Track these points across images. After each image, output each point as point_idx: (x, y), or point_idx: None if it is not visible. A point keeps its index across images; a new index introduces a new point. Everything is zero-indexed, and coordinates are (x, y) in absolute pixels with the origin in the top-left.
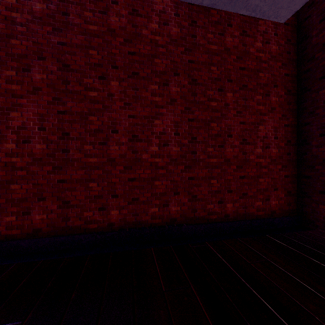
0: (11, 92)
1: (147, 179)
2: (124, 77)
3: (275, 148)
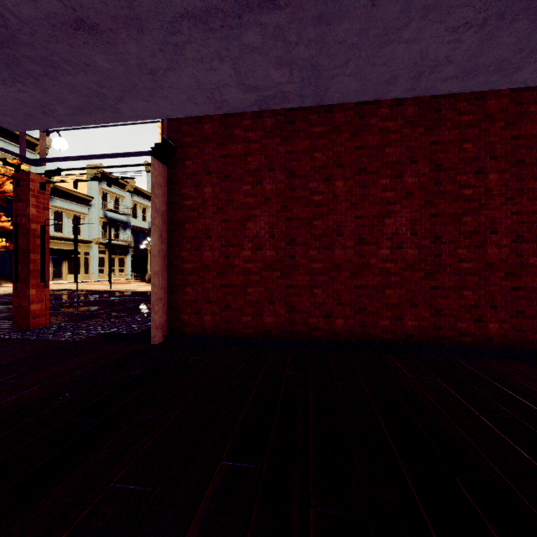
0: (248, 204)
1: (376, 287)
2: (350, 176)
3: None
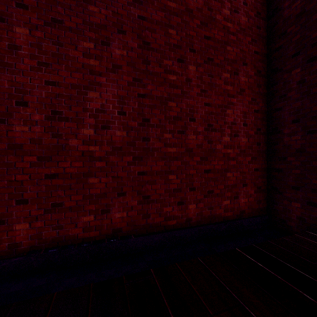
0: None
1: (77, 175)
2: (39, 24)
3: (245, 136)
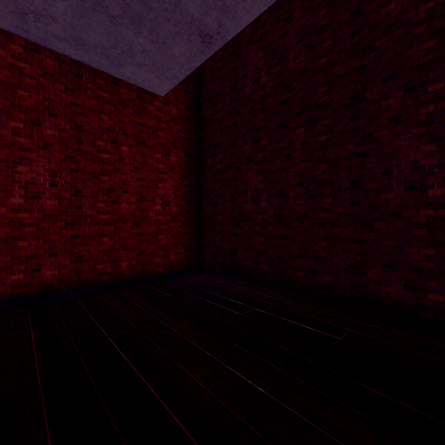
0: None
1: (5, 239)
2: None
3: (176, 206)
